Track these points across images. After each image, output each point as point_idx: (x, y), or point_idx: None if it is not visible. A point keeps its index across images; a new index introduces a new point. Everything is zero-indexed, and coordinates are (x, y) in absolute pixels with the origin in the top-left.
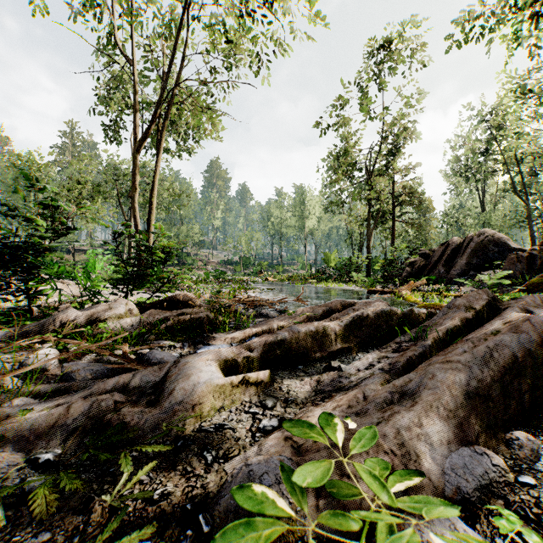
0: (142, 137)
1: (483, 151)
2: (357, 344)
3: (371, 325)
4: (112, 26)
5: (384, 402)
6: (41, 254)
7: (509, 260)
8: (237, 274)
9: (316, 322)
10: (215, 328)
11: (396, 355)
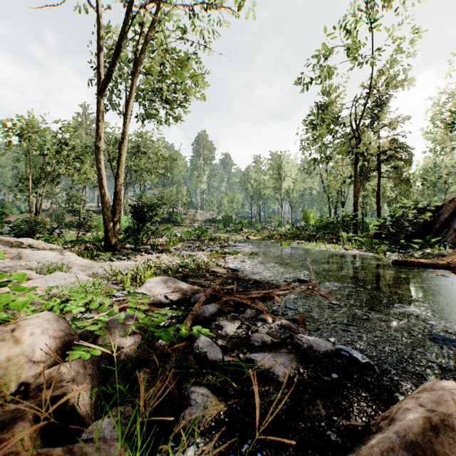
0: (105, 76)
1: None
2: None
3: None
4: None
5: None
6: None
7: None
8: (220, 231)
9: None
10: None
11: None
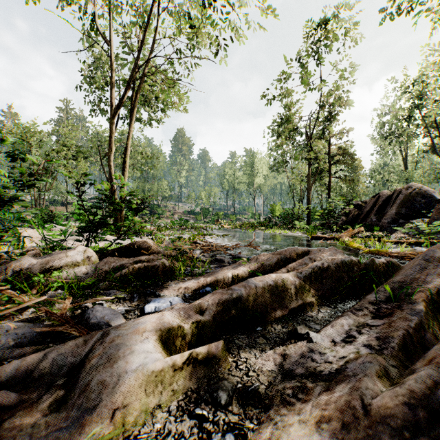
0: (116, 106)
1: (406, 117)
2: (318, 298)
3: (331, 276)
4: (92, 14)
5: (404, 426)
6: (7, 203)
7: (436, 209)
8: (198, 222)
9: (274, 274)
10: (171, 275)
11: (380, 323)
